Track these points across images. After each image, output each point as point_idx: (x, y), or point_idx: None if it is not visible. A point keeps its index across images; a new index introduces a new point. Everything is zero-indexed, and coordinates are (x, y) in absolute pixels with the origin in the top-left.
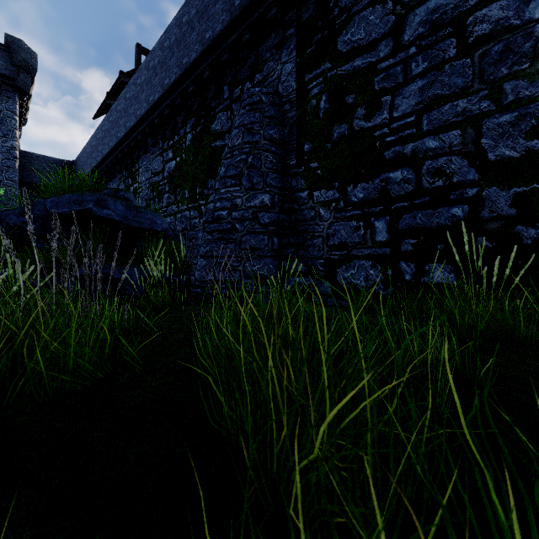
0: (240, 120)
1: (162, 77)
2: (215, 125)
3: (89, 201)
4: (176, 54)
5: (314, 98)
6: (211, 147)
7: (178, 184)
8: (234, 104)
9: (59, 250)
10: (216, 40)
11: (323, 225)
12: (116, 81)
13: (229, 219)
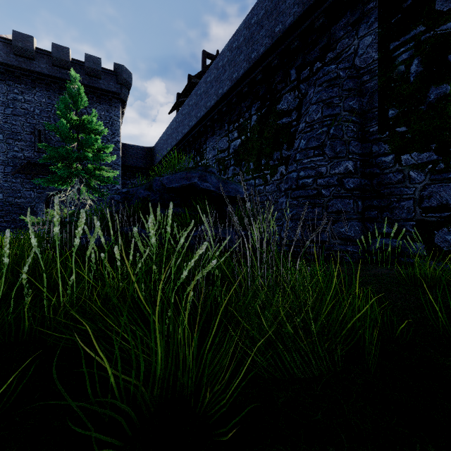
0: (317, 97)
1: (230, 73)
2: (281, 105)
3: (194, 177)
4: (244, 51)
5: (402, 63)
6: (277, 124)
7: (243, 157)
8: (302, 83)
9: (174, 215)
10: (287, 31)
11: (415, 187)
12: (188, 82)
13: (314, 186)
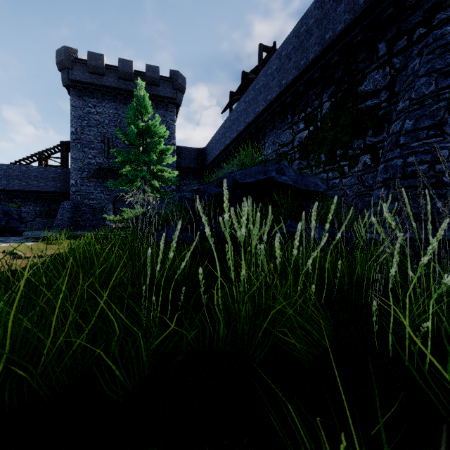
0: (427, 67)
1: (297, 60)
2: (364, 86)
3: (272, 171)
4: (315, 33)
5: None
6: (358, 109)
7: (312, 150)
8: (395, 57)
9: None
10: None
11: None
12: (244, 79)
13: (431, 173)
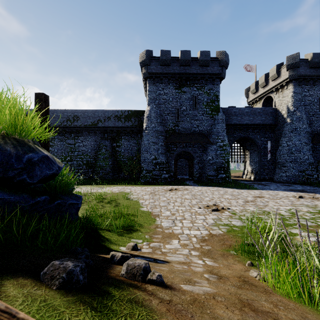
0: None
1: None
2: None
3: None
4: None
5: None
6: None
7: None
8: None
9: None
10: None
11: None
12: None
13: None
